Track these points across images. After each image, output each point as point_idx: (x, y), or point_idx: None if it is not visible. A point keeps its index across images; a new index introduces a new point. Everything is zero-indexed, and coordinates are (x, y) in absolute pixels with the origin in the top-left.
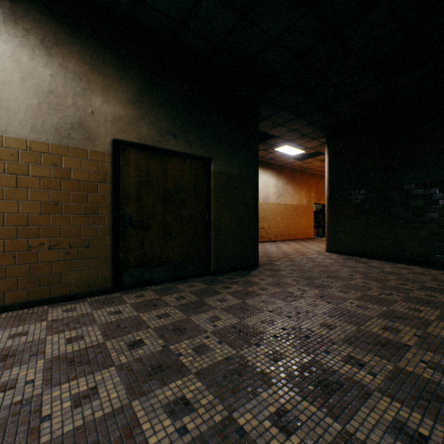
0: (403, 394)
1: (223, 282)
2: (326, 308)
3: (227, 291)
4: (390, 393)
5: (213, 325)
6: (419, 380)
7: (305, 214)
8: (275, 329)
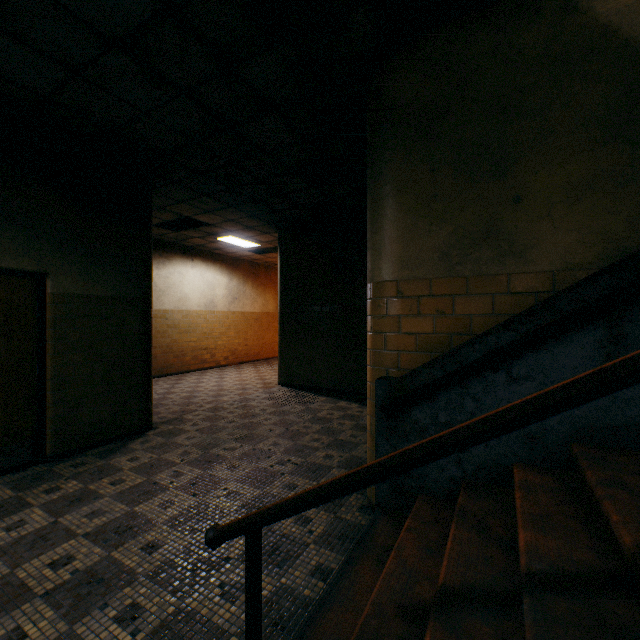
0: None
1: (57, 477)
2: (182, 507)
3: (46, 498)
4: None
5: None
6: (190, 622)
7: (273, 324)
8: (58, 577)
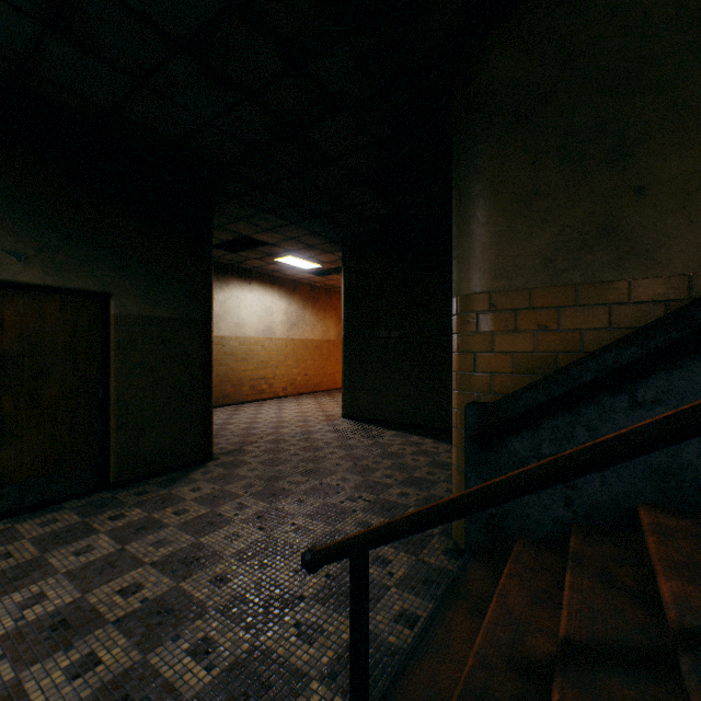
0: (224, 695)
1: (121, 505)
2: (249, 541)
3: (112, 525)
4: (209, 697)
5: (18, 618)
6: (266, 662)
7: (334, 352)
8: (129, 605)
